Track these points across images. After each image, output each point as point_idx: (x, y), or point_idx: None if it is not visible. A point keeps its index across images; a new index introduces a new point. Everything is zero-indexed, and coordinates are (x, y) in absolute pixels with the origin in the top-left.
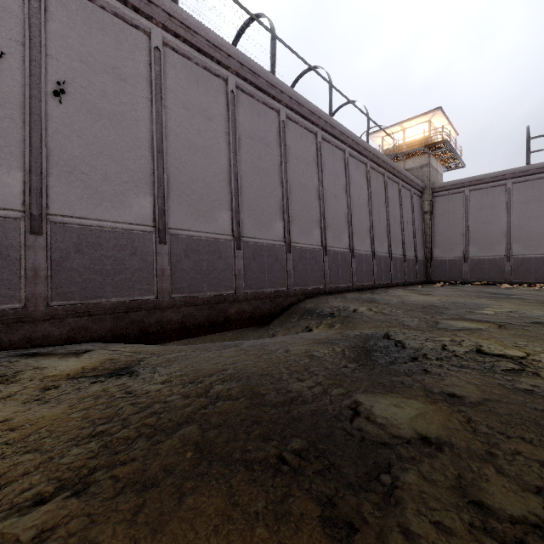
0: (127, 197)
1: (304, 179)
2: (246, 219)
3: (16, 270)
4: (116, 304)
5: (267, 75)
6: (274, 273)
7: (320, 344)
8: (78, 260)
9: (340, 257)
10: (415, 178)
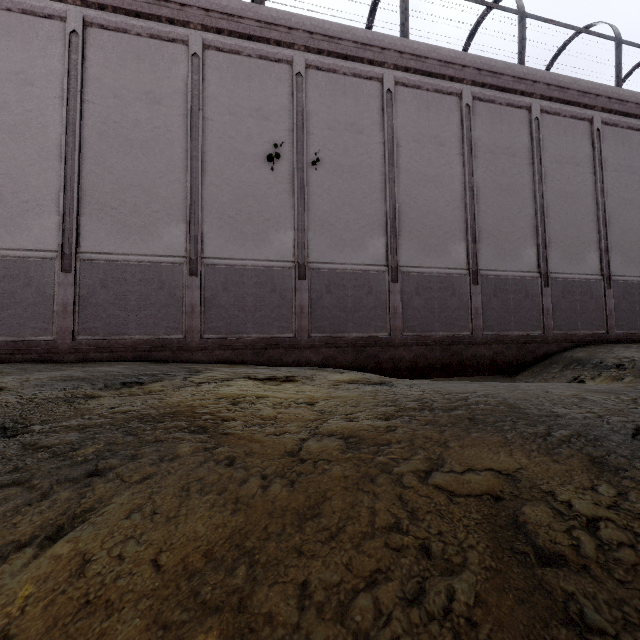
0: (363, 241)
1: (570, 187)
2: (485, 249)
3: (290, 308)
4: (356, 339)
5: (513, 69)
6: (524, 312)
7: (597, 392)
8: (328, 299)
9: (637, 289)
10: None
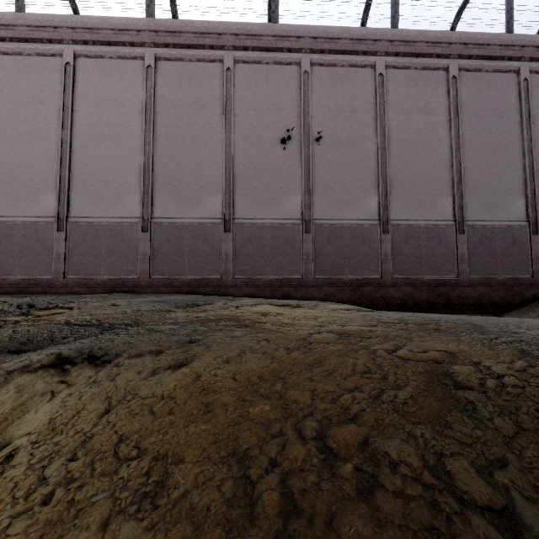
0: (358, 200)
1: None
2: (471, 202)
3: (298, 255)
4: (352, 280)
5: (499, 38)
6: (511, 258)
7: None
8: (329, 248)
9: None
10: None
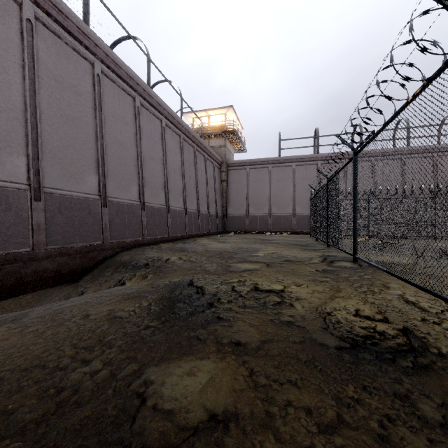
0: None
1: (122, 138)
2: (50, 168)
3: None
4: None
5: (78, 20)
6: (87, 227)
7: (128, 300)
8: None
9: (157, 212)
10: (216, 154)
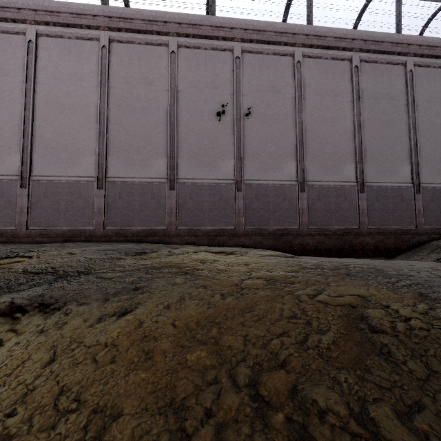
0: (280, 164)
1: (438, 119)
2: (369, 167)
3: (231, 210)
4: (276, 230)
5: (391, 37)
6: (400, 212)
7: None
8: (257, 204)
9: None
10: None
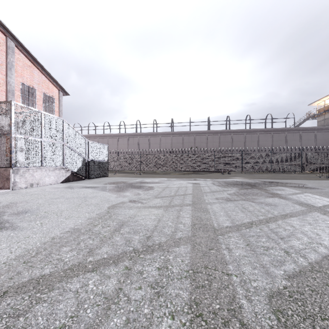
0: None
1: (239, 146)
2: None
3: None
4: None
5: (226, 130)
6: None
7: None
8: None
9: None
10: (315, 127)
